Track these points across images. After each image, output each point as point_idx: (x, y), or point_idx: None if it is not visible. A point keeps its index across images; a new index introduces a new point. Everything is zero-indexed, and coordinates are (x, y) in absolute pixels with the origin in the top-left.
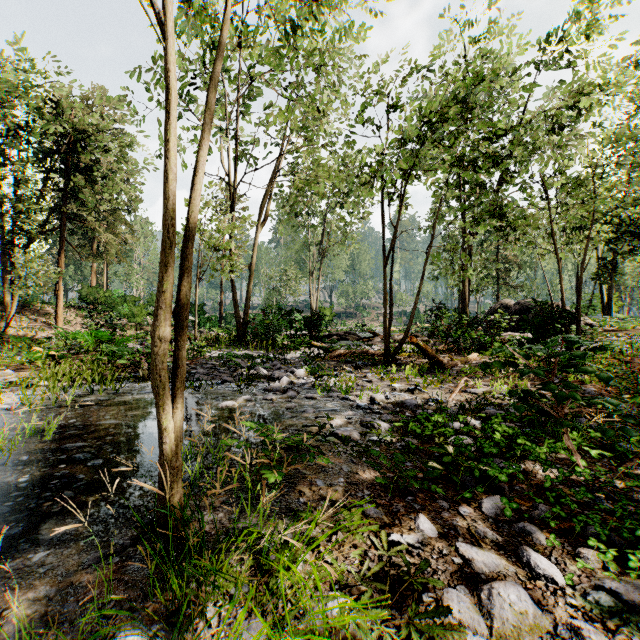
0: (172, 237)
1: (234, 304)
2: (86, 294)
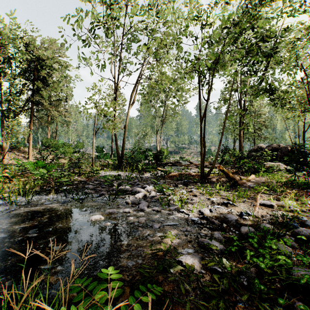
0: None
1: (116, 146)
2: (45, 142)
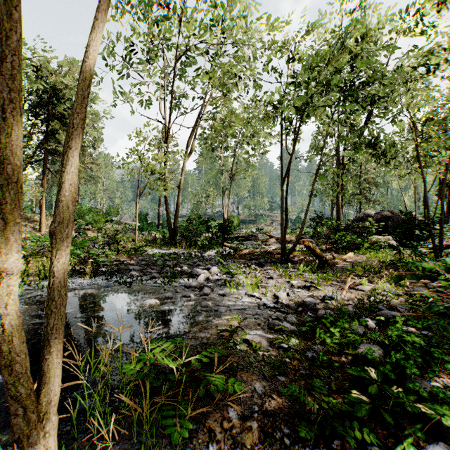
0: (8, 118)
1: (166, 214)
2: None
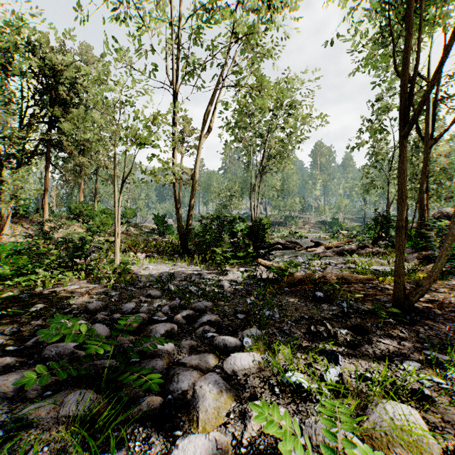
0: None
1: (176, 213)
2: (74, 208)
